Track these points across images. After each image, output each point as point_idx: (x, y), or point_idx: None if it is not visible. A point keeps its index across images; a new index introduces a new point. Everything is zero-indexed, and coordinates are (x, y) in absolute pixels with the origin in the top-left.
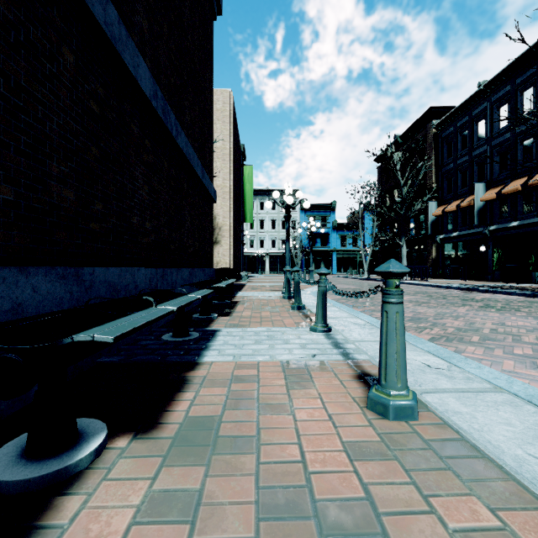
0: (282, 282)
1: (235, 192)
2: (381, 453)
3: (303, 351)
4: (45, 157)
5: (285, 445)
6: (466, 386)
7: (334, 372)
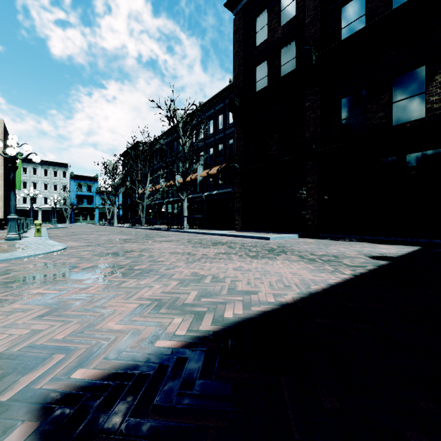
0: None
1: (6, 174)
2: None
3: None
4: None
5: None
6: None
7: None
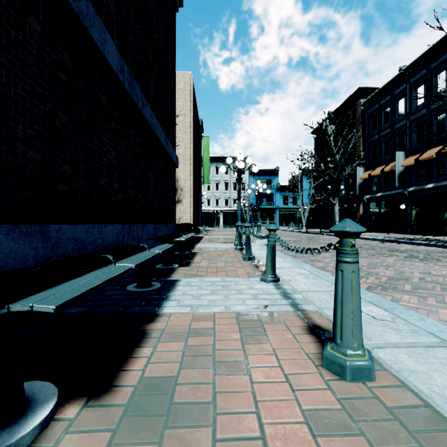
0: (234, 235)
1: (195, 159)
2: (343, 423)
3: (256, 302)
4: (10, 120)
5: (242, 414)
6: (414, 340)
7: (286, 324)
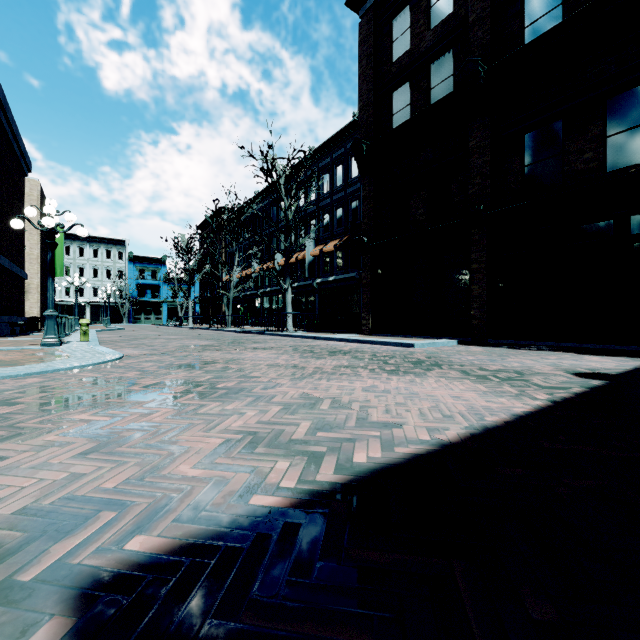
0: None
1: (43, 255)
2: None
3: None
4: None
5: None
6: None
7: None
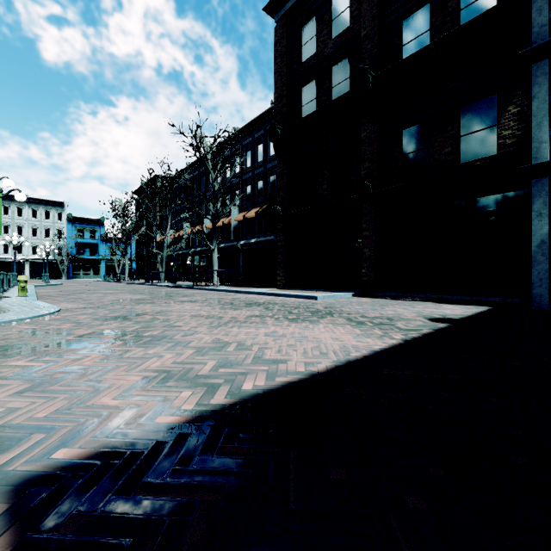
0: None
1: None
2: None
3: None
4: None
5: None
6: None
7: None
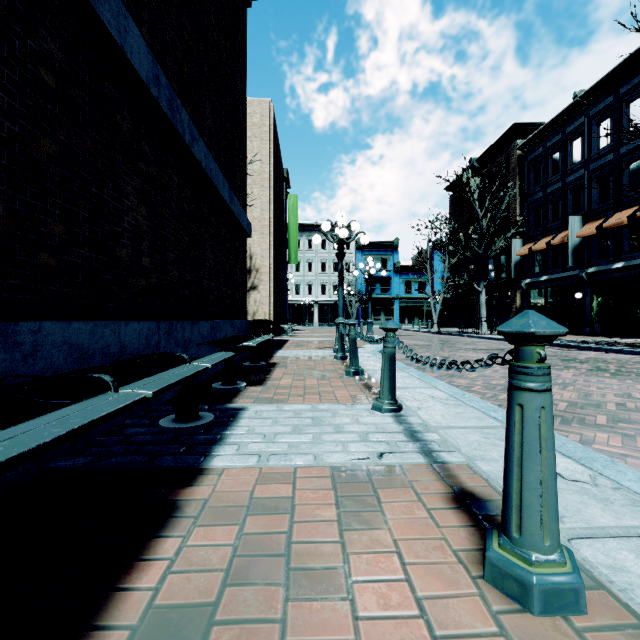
0: (333, 337)
1: (277, 226)
2: None
3: (364, 447)
4: None
5: None
6: (639, 521)
7: (415, 488)
